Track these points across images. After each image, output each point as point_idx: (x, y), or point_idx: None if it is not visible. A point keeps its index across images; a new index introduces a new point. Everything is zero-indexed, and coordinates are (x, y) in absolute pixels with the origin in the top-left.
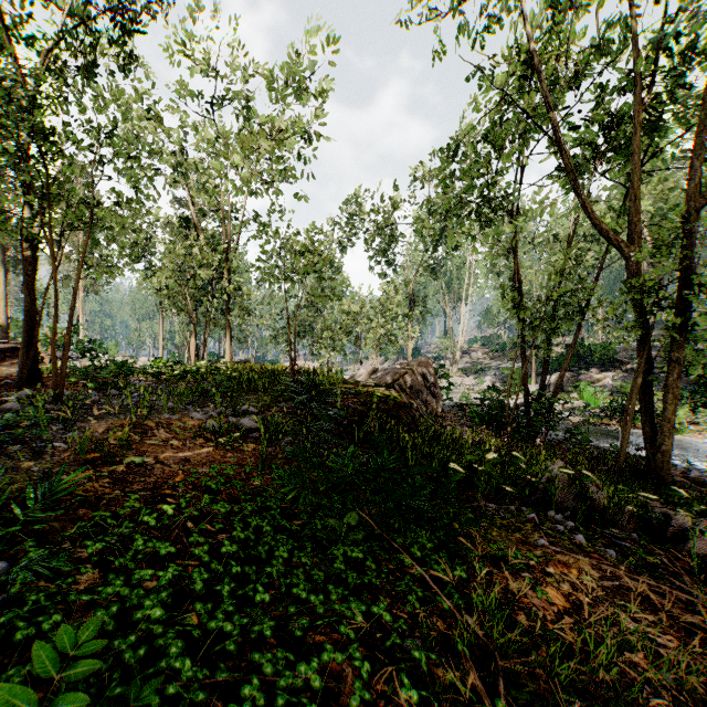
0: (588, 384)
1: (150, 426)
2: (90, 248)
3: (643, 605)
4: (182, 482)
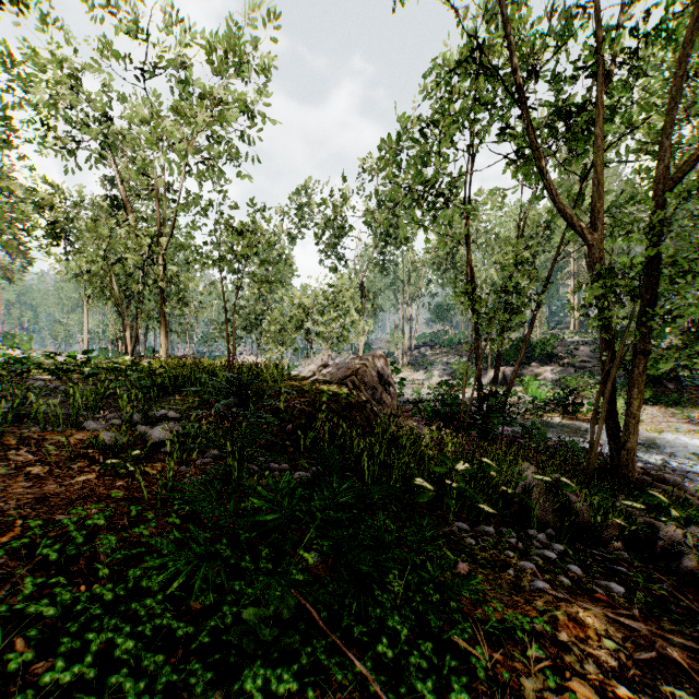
0: (532, 378)
1: (8, 445)
2: (2, 228)
3: (690, 684)
4: (7, 547)
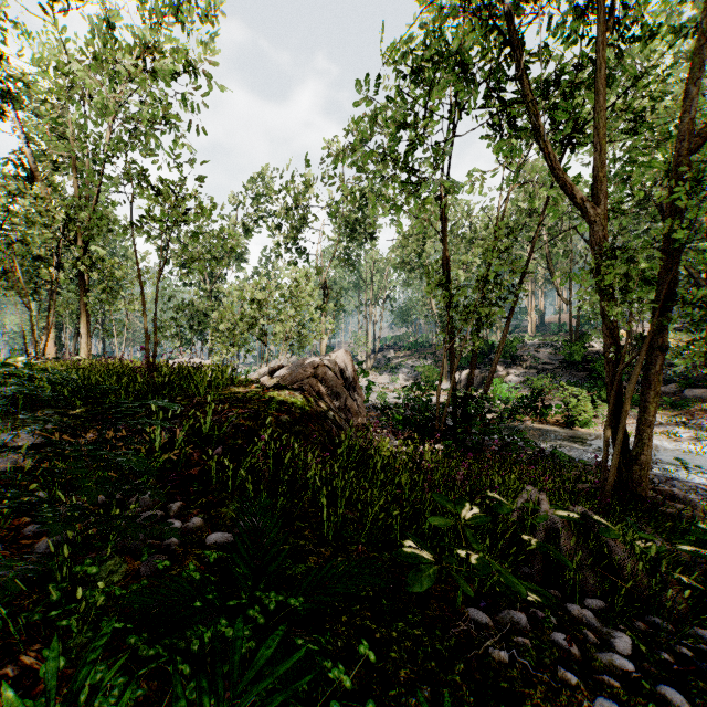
0: (500, 381)
1: None
2: None
3: None
4: None
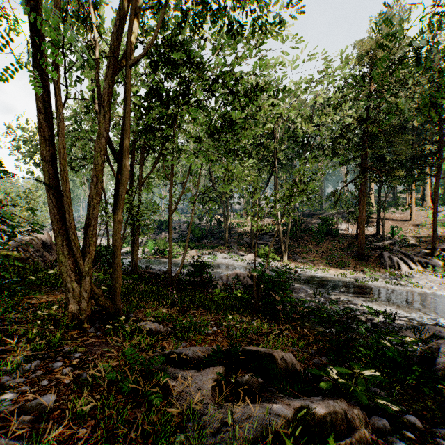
0: (151, 240)
1: None
2: None
3: None
4: None
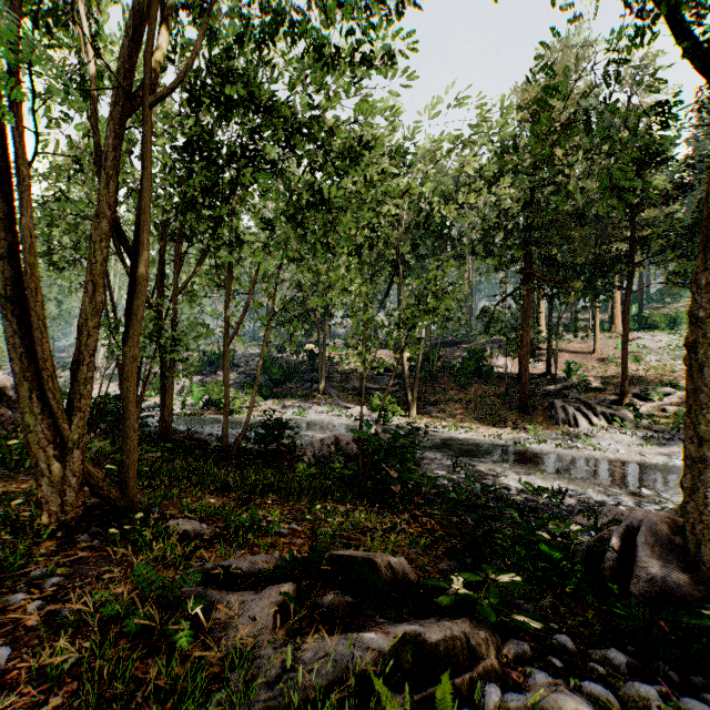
0: (198, 386)
1: None
2: None
3: None
4: None
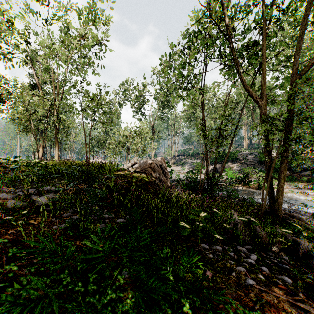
0: (229, 169)
1: None
2: None
3: None
4: None
